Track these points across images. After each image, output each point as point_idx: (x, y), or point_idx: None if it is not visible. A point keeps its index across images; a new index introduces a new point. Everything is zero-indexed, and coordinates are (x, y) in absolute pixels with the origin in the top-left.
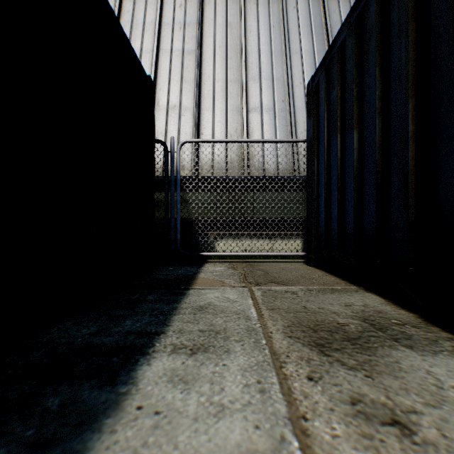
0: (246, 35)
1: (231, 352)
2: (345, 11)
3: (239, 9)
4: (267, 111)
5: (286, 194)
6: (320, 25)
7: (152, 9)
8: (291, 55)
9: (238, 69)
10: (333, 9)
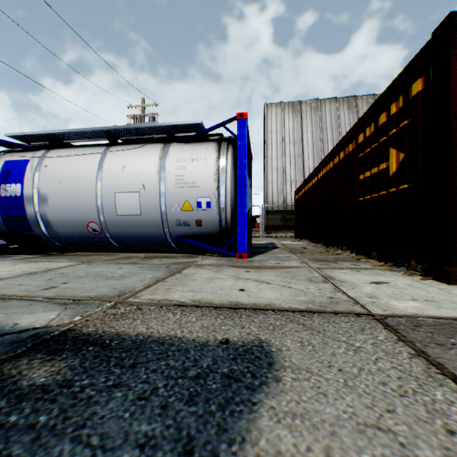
0: None
1: None
2: None
3: None
4: None
5: None
6: None
7: (336, 133)
8: None
9: None
10: None
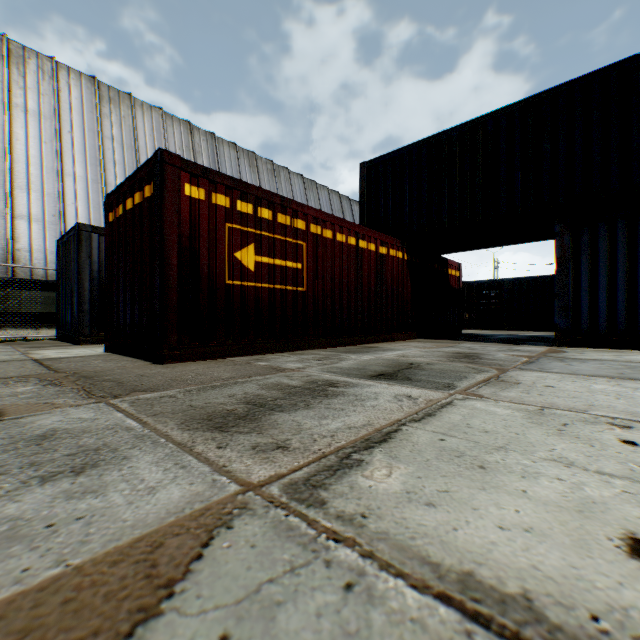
0: (13, 141)
1: (3, 349)
2: (120, 152)
3: (4, 110)
4: (37, 221)
5: (56, 293)
6: (96, 157)
7: None
8: (65, 176)
9: (3, 173)
10: (109, 147)
